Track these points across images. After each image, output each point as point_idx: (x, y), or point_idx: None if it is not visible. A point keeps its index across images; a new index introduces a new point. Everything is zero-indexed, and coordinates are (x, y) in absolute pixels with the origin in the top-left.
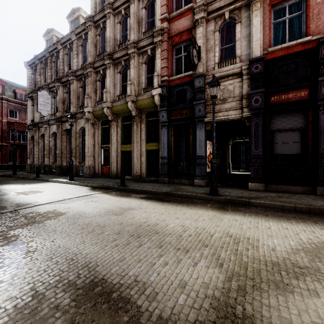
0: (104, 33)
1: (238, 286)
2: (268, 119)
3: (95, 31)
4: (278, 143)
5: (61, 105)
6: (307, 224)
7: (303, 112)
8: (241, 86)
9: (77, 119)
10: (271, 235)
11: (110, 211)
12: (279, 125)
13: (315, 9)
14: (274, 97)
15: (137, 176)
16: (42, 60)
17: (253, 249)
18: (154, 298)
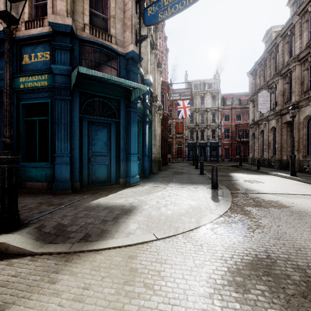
0: None
1: None
2: None
3: None
4: None
5: (280, 98)
6: None
7: None
8: None
9: (300, 108)
10: None
11: None
12: None
13: None
14: None
15: None
16: (261, 63)
17: None
18: None
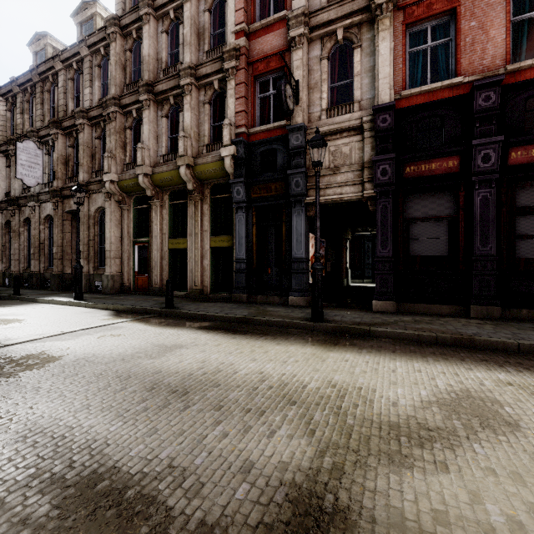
0: (138, 47)
1: (333, 464)
2: (401, 201)
3: (124, 43)
4: (416, 239)
5: (61, 168)
6: (449, 362)
7: (452, 192)
8: (362, 149)
9: (91, 194)
10: (394, 382)
11: (141, 352)
12: (417, 211)
13: (468, 36)
14: (409, 167)
15: (197, 292)
16: (27, 87)
17: (365, 405)
18: (196, 493)
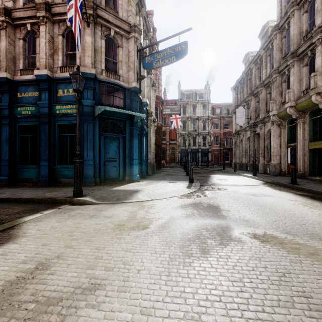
0: (289, 31)
1: (265, 224)
2: None
3: (281, 35)
4: None
5: (253, 114)
6: None
7: None
8: None
9: (265, 123)
10: None
11: (253, 194)
12: None
13: None
14: None
15: None
16: (241, 81)
17: (319, 228)
18: (227, 213)
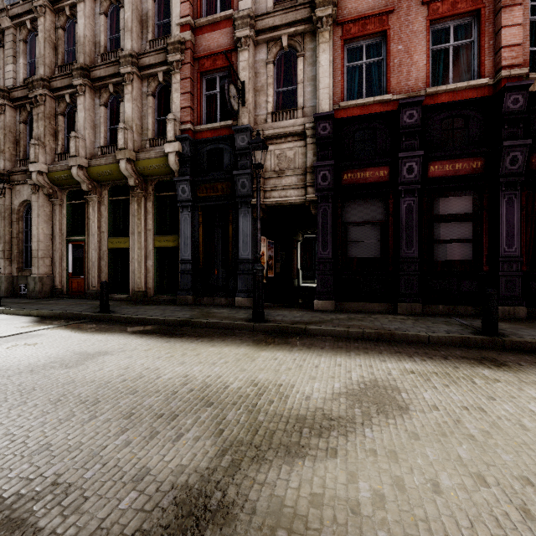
0: (73, 26)
1: (232, 462)
2: (340, 205)
3: (55, 20)
4: (353, 241)
5: None
6: (368, 355)
7: (383, 199)
8: (305, 154)
9: (15, 185)
10: (314, 377)
11: (56, 362)
12: (354, 216)
13: (396, 58)
14: (347, 174)
15: (139, 295)
16: None
17: (280, 400)
18: (76, 508)
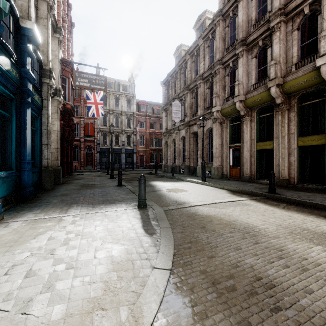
0: (233, 21)
1: None
2: None
3: (223, 24)
4: None
5: (188, 110)
6: None
7: None
8: None
9: (204, 121)
10: None
11: (296, 234)
12: None
13: None
14: None
15: (284, 182)
16: (173, 75)
17: None
18: None
